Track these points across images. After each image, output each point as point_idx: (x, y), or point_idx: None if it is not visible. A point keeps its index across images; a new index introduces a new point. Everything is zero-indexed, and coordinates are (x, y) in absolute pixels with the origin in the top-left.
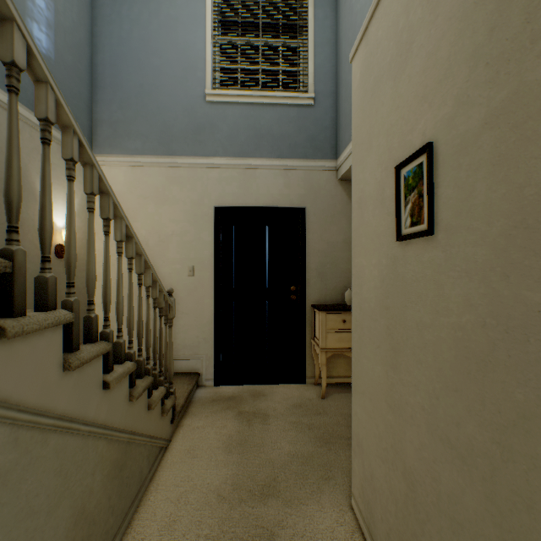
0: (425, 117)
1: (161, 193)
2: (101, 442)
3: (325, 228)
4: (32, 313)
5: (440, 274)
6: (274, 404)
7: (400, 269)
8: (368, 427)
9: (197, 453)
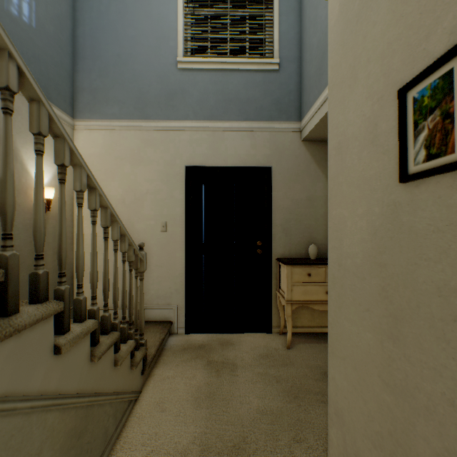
0: (456, 6)
1: (136, 155)
2: (51, 414)
3: (290, 186)
4: None
5: None
6: (241, 354)
7: (405, 217)
8: (351, 398)
9: (166, 406)
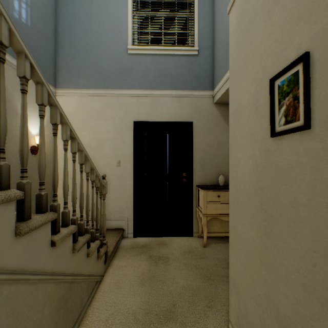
0: (300, 33)
1: (99, 113)
2: (49, 285)
3: (205, 135)
4: None
5: (318, 161)
6: (172, 250)
7: (273, 158)
8: (243, 275)
9: (121, 285)
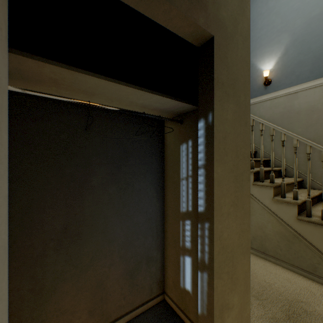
0: None
1: None
2: (272, 217)
3: None
4: None
5: None
6: None
7: None
8: None
9: None
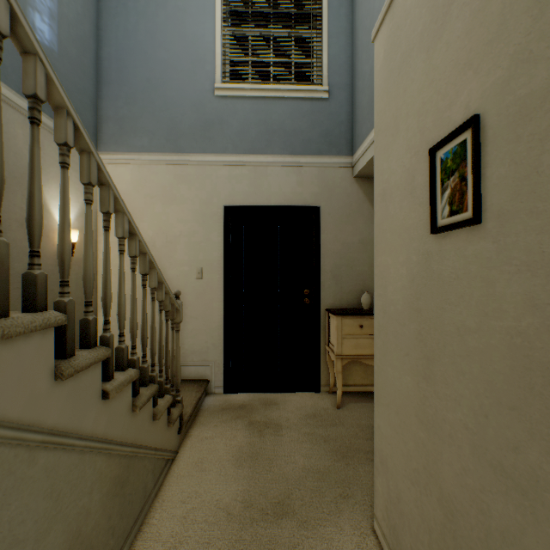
0: (469, 86)
1: (168, 192)
2: (100, 457)
3: (340, 228)
4: (18, 314)
5: (490, 269)
6: (286, 414)
7: (435, 266)
8: (393, 443)
9: (205, 466)
